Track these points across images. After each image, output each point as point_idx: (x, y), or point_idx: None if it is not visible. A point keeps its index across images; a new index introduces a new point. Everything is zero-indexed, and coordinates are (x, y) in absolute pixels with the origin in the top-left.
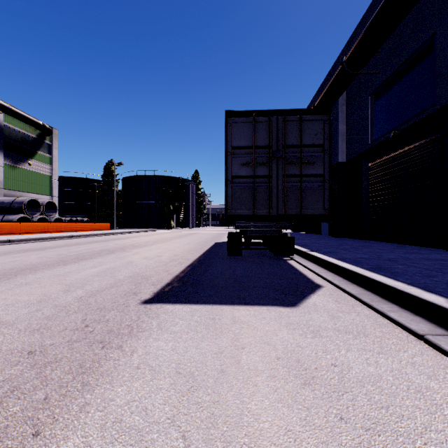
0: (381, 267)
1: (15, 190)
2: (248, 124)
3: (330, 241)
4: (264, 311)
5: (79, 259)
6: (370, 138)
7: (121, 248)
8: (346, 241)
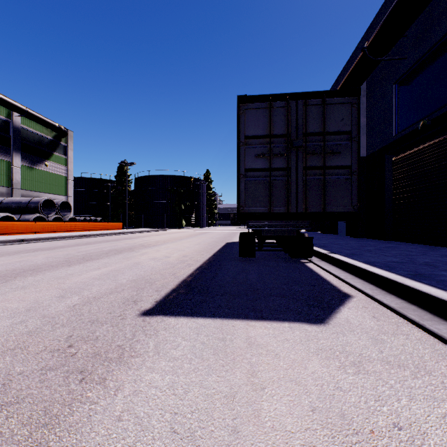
0: (421, 274)
1: (32, 191)
2: (264, 111)
3: (349, 241)
4: (286, 329)
5: (85, 259)
6: (394, 130)
7: (130, 248)
8: (367, 242)
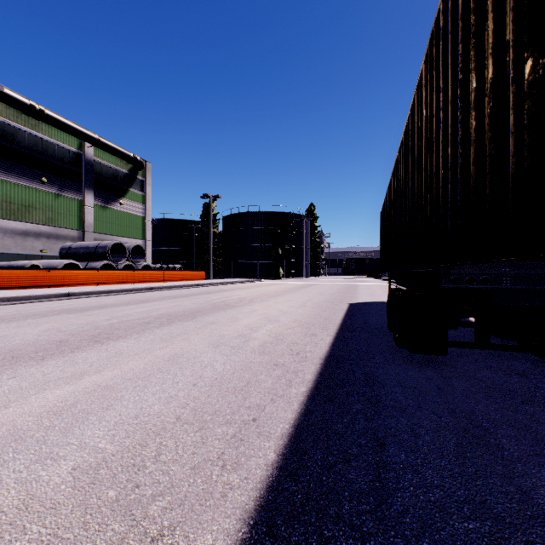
0: None
1: (105, 234)
2: None
3: None
4: None
5: (95, 339)
6: None
7: (193, 311)
8: None
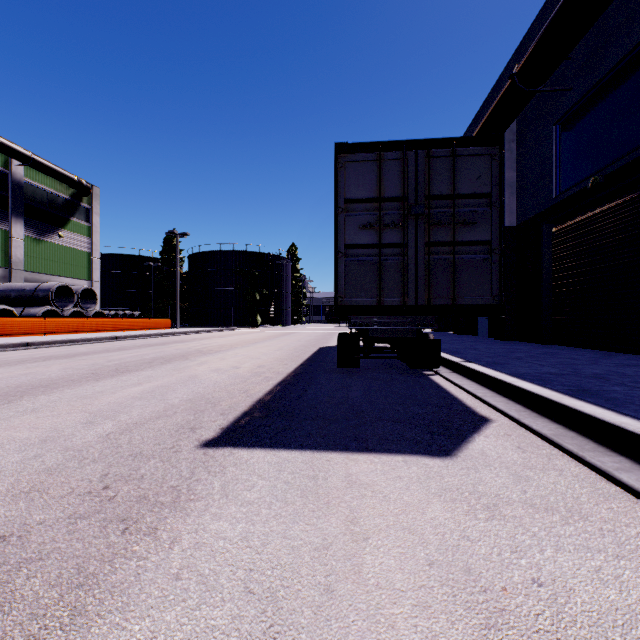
0: (585, 390)
1: (40, 273)
2: (371, 164)
3: (492, 345)
4: (400, 464)
5: (119, 371)
6: (555, 190)
7: (182, 355)
8: (517, 346)
